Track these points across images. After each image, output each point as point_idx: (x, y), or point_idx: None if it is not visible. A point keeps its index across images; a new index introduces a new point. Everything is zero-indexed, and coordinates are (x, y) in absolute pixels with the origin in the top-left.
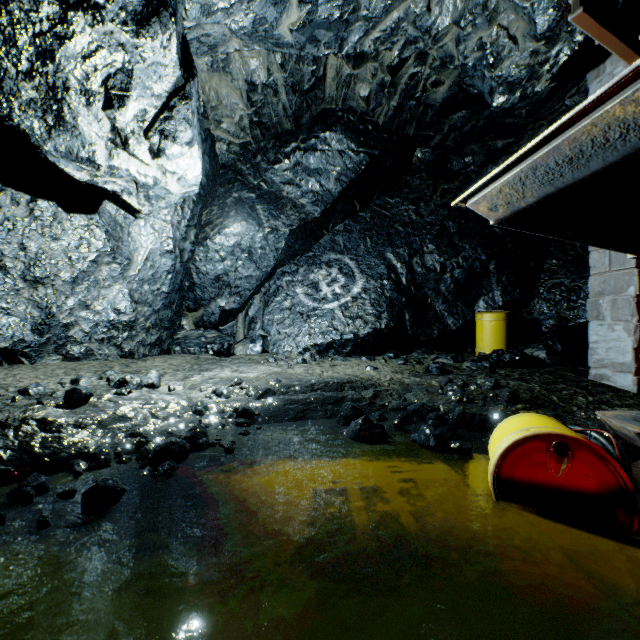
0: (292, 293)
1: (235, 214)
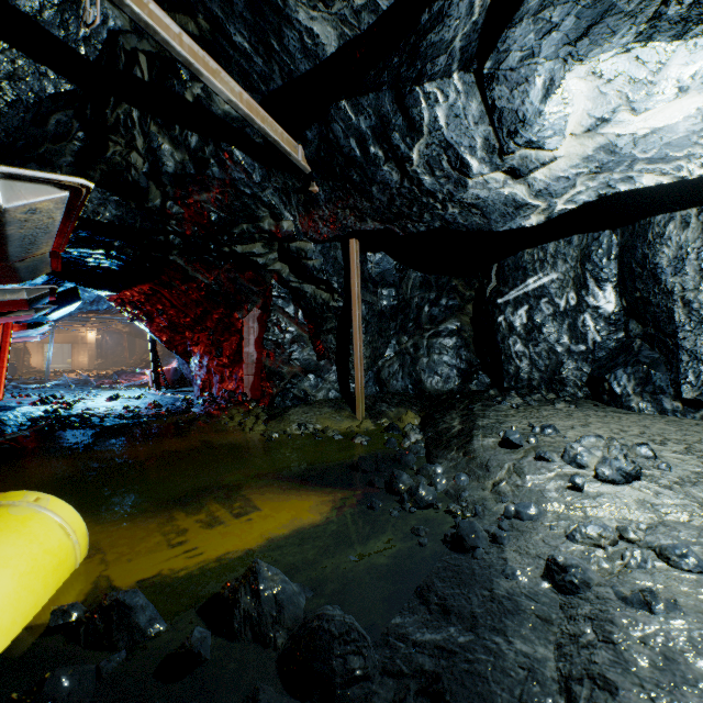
0: None
1: None
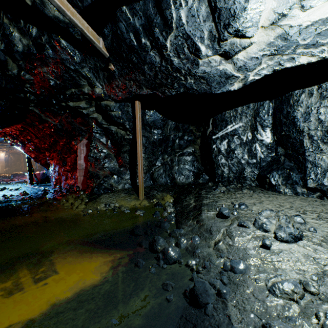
0: None
1: None
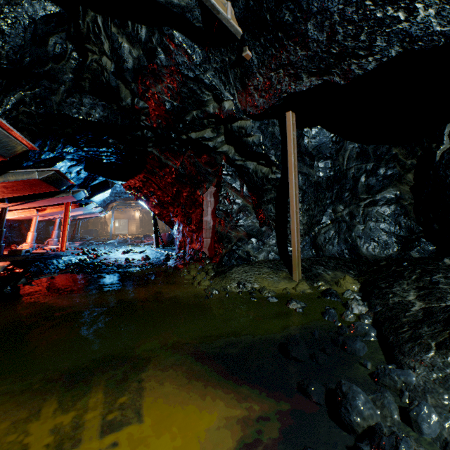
0: None
1: None
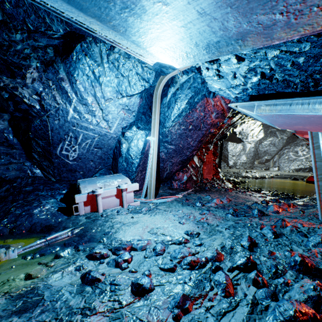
0: (288, 154)
1: (269, 136)
